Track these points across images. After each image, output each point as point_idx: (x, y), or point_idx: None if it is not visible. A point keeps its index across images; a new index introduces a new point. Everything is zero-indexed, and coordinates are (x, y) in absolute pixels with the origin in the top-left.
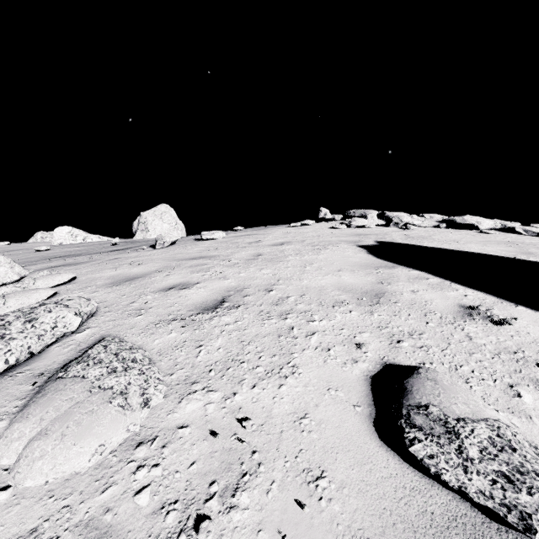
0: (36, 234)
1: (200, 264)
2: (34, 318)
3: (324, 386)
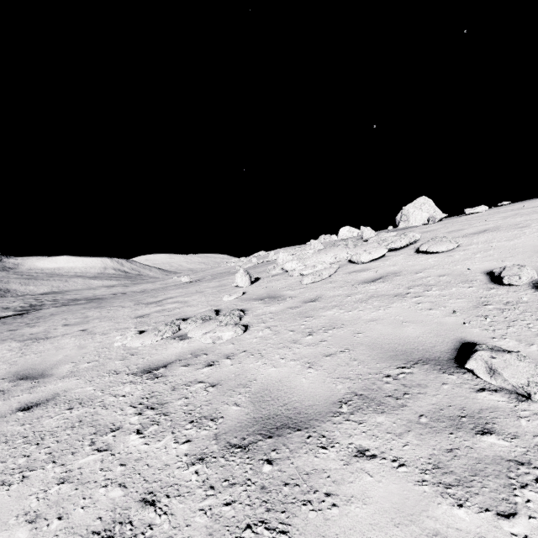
0: (320, 237)
1: (467, 223)
2: (406, 235)
3: (532, 240)
